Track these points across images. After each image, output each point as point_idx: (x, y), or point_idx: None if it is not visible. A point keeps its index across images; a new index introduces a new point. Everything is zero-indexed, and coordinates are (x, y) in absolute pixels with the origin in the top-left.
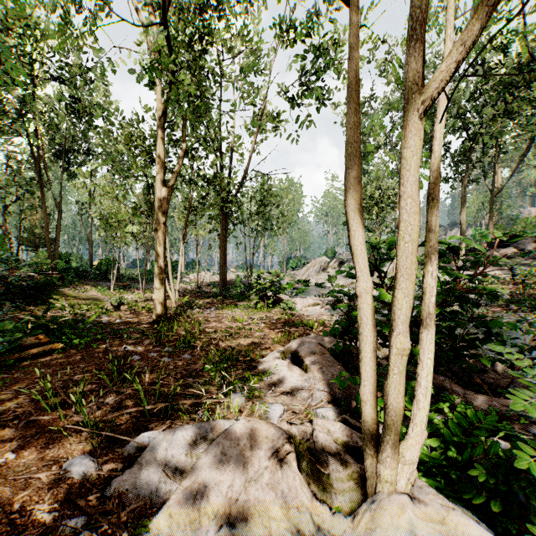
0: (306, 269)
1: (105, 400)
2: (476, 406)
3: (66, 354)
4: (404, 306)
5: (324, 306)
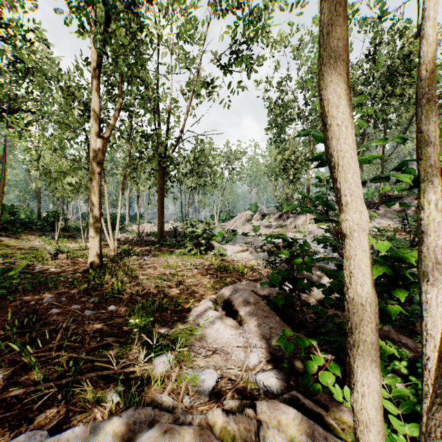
0: (233, 221)
1: None
2: None
3: None
4: None
5: (251, 252)
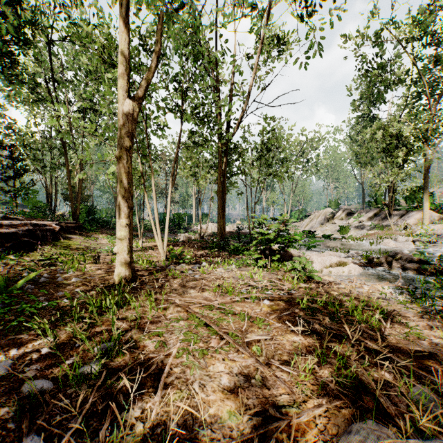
0: (308, 220)
1: None
2: None
3: None
4: None
5: (355, 266)
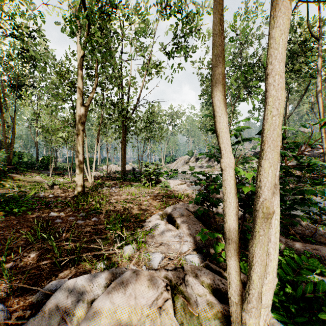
0: (175, 163)
1: (28, 254)
2: (294, 250)
3: (7, 219)
4: (270, 175)
5: (187, 184)
